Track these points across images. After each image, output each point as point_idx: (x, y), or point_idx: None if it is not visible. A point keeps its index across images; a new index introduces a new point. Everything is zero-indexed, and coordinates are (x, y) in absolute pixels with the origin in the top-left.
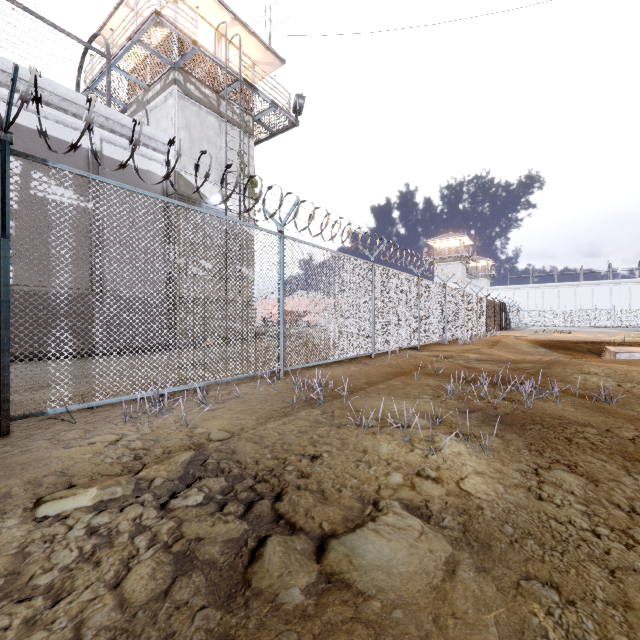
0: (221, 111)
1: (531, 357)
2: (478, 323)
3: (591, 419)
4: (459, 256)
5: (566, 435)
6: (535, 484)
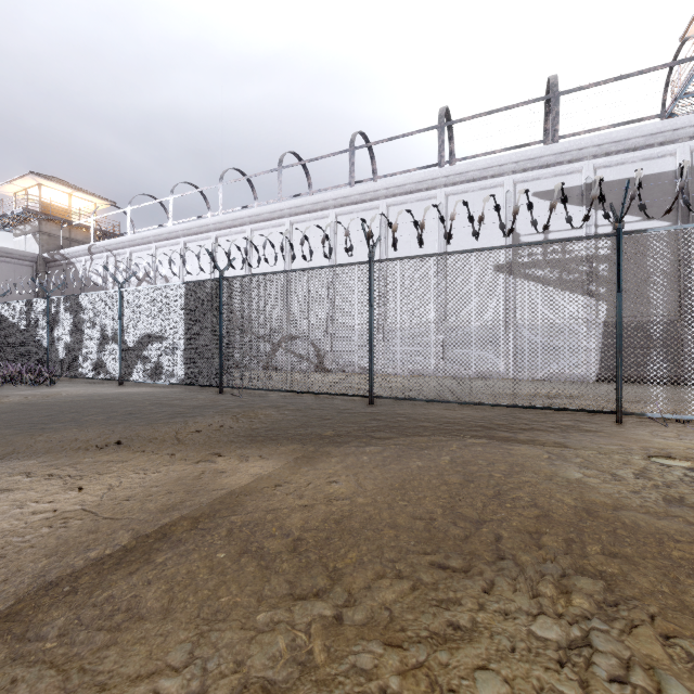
0: None
1: None
2: None
3: None
4: None
5: None
6: None
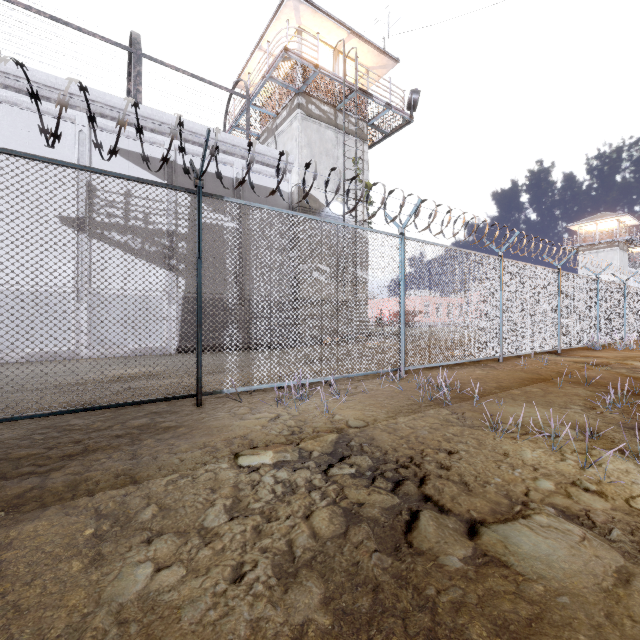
0: (338, 123)
1: None
2: None
3: None
4: (616, 241)
5: None
6: None
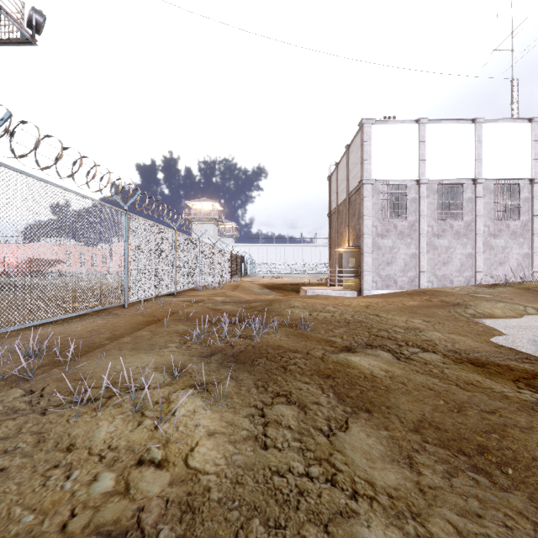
0: None
1: (260, 296)
2: (225, 271)
3: (297, 345)
4: (212, 218)
5: (283, 364)
6: (261, 430)
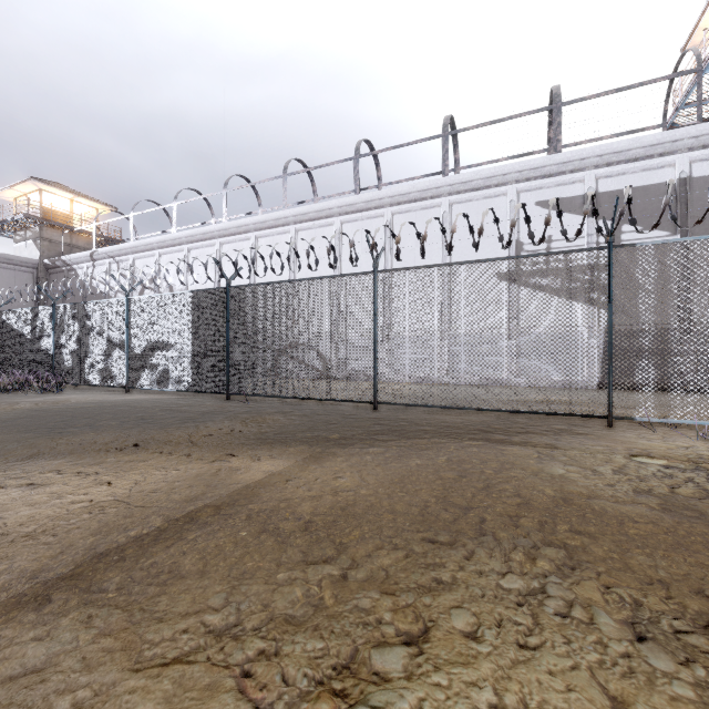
0: None
1: None
2: None
3: None
4: None
5: None
6: None
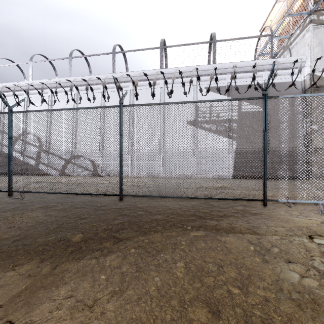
0: None
1: None
2: None
3: None
4: None
5: None
6: None
